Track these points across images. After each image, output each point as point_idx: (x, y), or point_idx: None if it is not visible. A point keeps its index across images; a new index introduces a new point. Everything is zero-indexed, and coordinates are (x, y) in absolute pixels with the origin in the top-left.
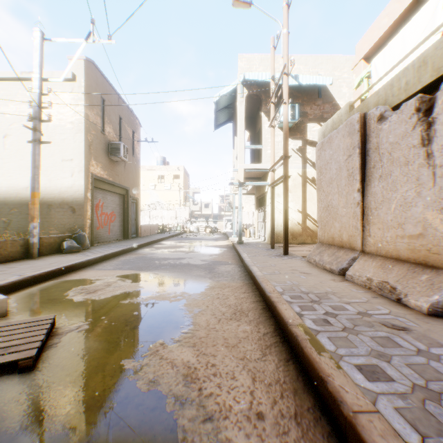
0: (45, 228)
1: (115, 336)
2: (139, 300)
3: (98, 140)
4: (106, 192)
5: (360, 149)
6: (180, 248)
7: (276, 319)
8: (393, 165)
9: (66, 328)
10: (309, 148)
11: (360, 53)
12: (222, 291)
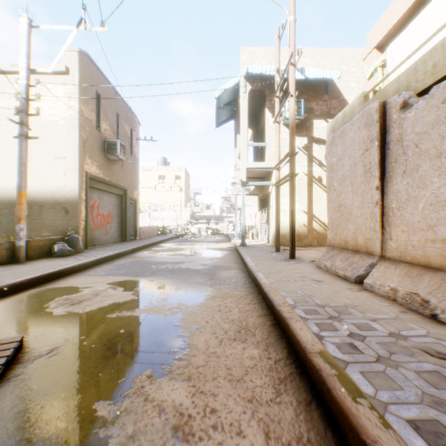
0: (36, 229)
1: (92, 363)
2: (128, 314)
3: (93, 137)
4: (103, 192)
5: (379, 142)
6: (179, 251)
7: (289, 340)
8: (420, 158)
9: (35, 352)
10: (315, 146)
11: (373, 42)
12: (224, 302)
